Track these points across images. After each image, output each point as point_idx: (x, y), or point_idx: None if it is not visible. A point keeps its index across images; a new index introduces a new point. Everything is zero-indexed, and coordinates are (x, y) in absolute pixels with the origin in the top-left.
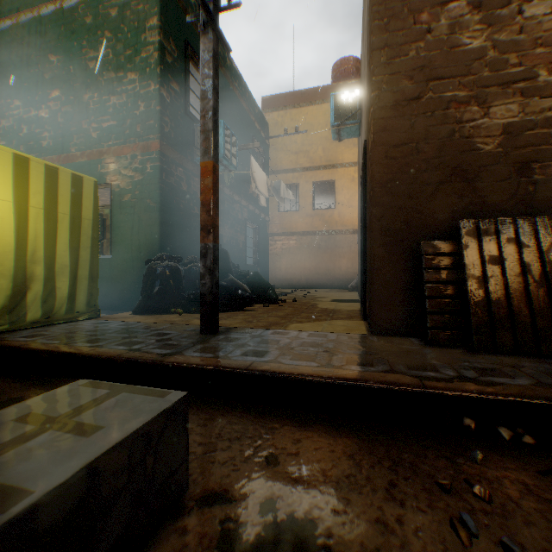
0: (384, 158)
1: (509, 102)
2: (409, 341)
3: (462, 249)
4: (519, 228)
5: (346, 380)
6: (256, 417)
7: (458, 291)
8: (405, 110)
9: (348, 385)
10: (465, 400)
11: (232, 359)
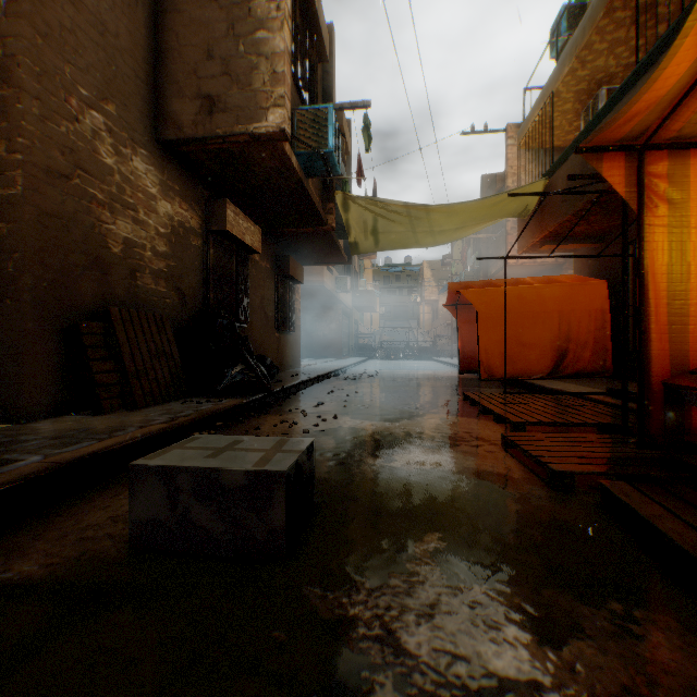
0: (39, 222)
1: (128, 221)
2: (78, 417)
3: (118, 332)
4: (143, 319)
5: (145, 436)
6: (119, 487)
7: (115, 365)
8: (60, 182)
9: (147, 438)
10: (192, 424)
11: (4, 472)
